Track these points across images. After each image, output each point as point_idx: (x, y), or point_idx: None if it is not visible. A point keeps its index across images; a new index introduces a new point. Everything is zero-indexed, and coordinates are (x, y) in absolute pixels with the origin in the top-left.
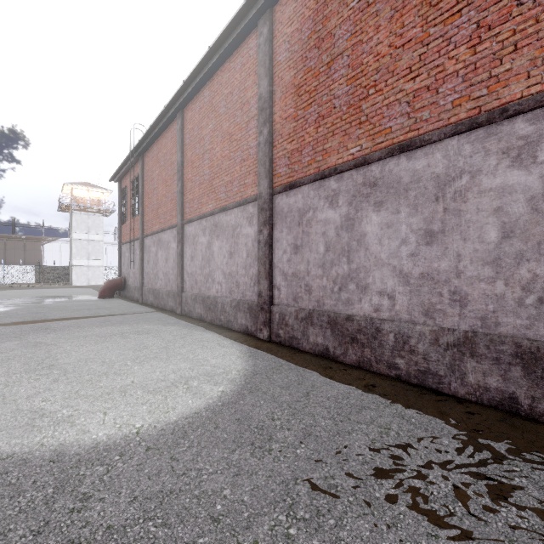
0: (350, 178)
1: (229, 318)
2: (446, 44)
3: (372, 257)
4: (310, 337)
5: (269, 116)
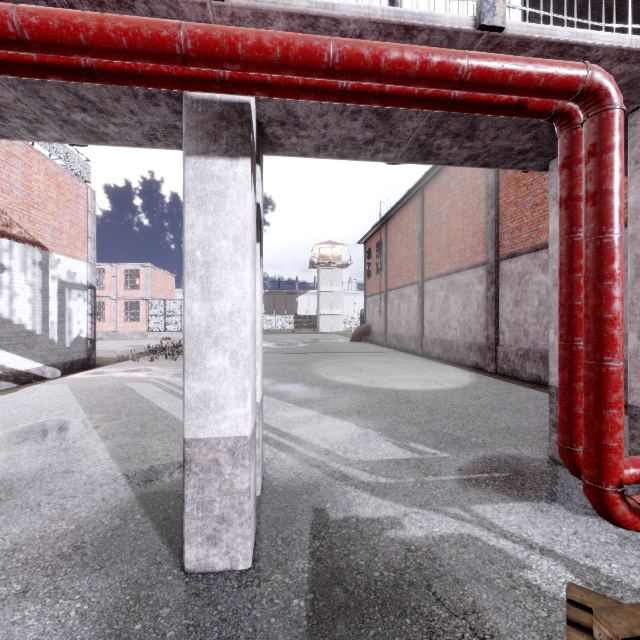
0: None
1: (463, 356)
2: None
3: None
4: (527, 369)
5: (495, 201)
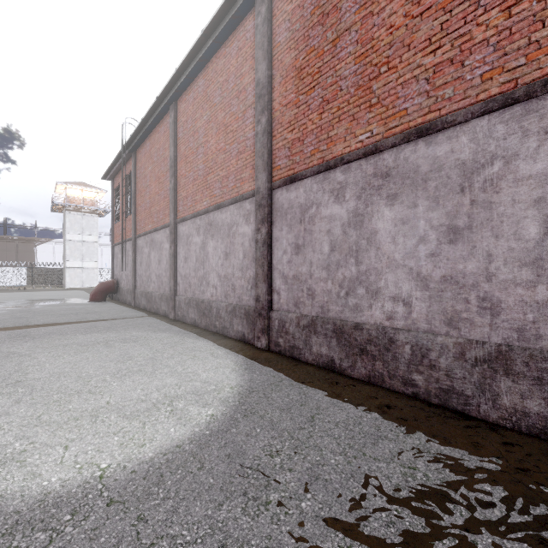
0: (359, 168)
1: (225, 324)
2: (474, 8)
3: (385, 257)
4: (313, 346)
5: (268, 102)
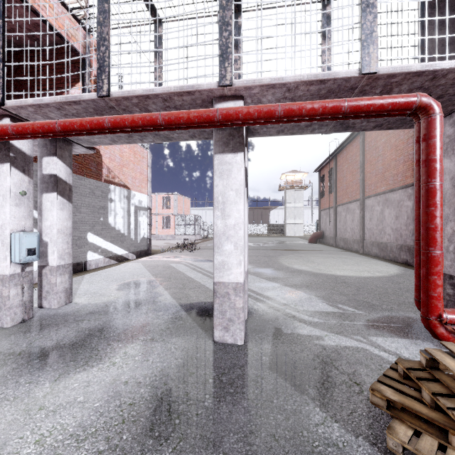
0: None
1: (395, 255)
2: None
3: None
4: None
5: None
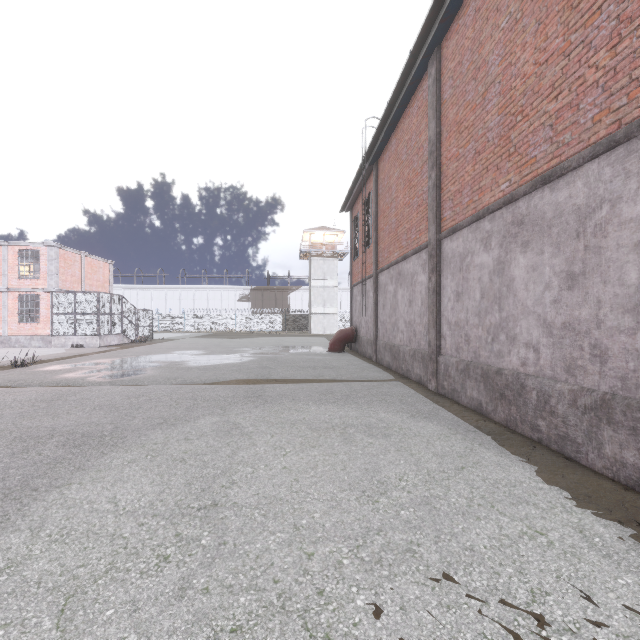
0: None
1: (568, 431)
2: None
3: None
4: None
5: None
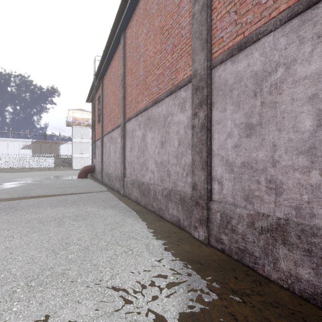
0: None
1: (161, 206)
2: None
3: None
4: (281, 261)
5: None
